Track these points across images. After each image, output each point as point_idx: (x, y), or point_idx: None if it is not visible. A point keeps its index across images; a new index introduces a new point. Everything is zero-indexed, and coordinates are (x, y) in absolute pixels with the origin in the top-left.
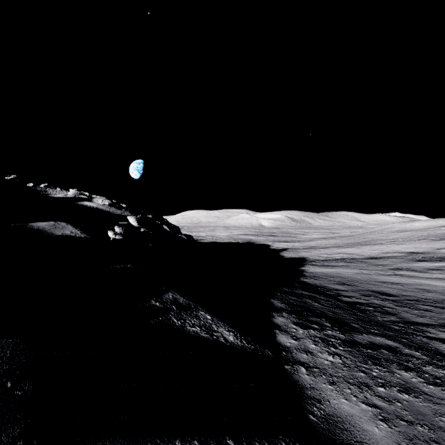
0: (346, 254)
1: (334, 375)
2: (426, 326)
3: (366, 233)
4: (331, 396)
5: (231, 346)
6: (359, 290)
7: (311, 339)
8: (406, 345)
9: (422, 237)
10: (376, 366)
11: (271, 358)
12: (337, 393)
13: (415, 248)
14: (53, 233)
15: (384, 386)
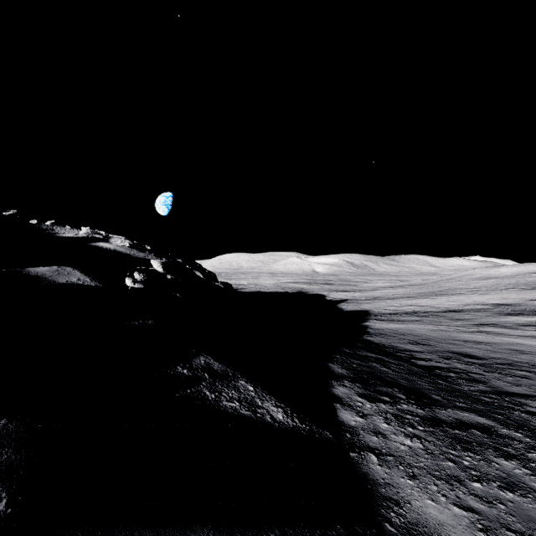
0: (418, 306)
1: (414, 466)
2: (525, 397)
3: (442, 281)
4: (412, 496)
5: (280, 427)
6: (437, 351)
7: (382, 416)
8: (502, 423)
9: (510, 285)
10: (467, 453)
11: (332, 442)
12: (420, 491)
13: (502, 299)
14: (55, 281)
15: (481, 481)
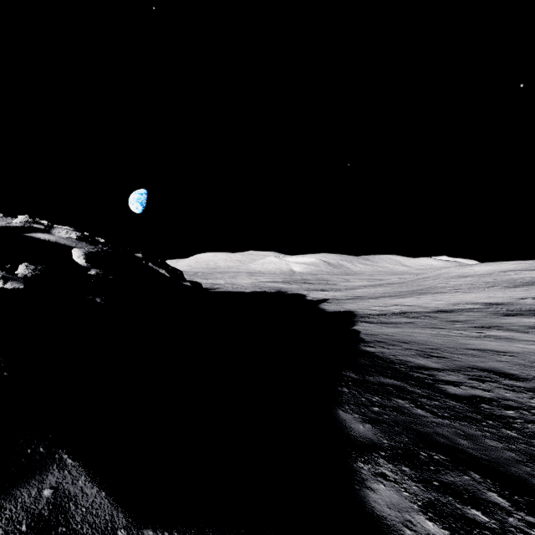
0: (405, 306)
1: None
2: None
3: (420, 280)
4: None
5: None
6: (460, 367)
7: None
8: None
9: (490, 284)
10: None
11: None
12: None
13: (490, 298)
14: None
15: None
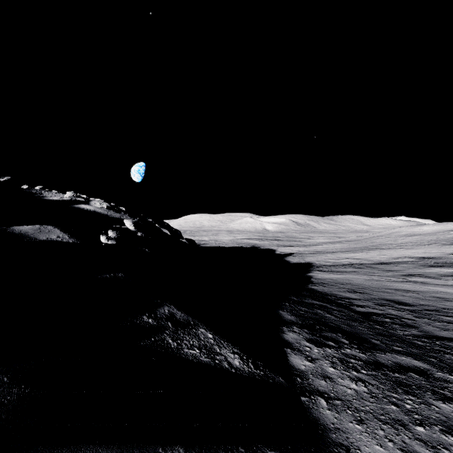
0: (354, 259)
1: (360, 410)
2: None
3: (373, 238)
4: (361, 441)
5: (237, 373)
6: (373, 298)
7: (329, 360)
8: (436, 366)
9: (432, 241)
10: (408, 396)
11: (284, 387)
12: (368, 436)
13: (426, 253)
14: (36, 238)
15: (423, 425)
